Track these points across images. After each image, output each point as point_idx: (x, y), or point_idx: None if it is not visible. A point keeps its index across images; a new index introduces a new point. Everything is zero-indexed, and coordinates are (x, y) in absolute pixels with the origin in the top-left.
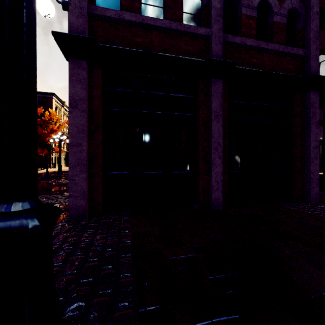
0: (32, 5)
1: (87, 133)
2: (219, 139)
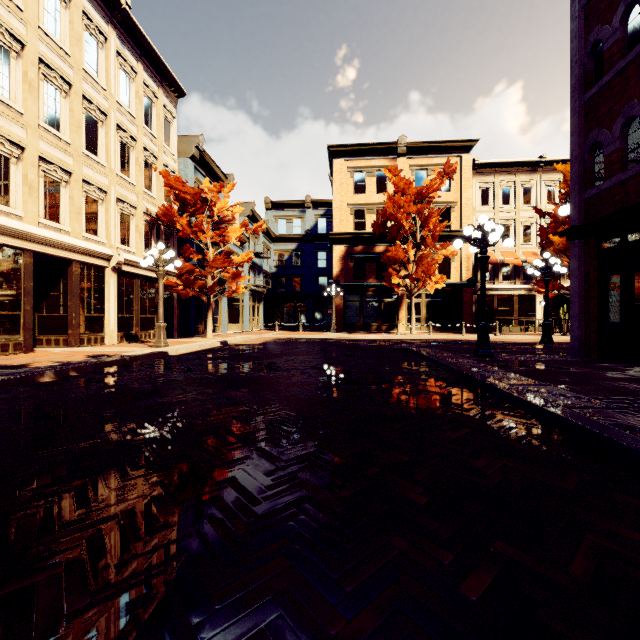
0: (483, 285)
1: (583, 292)
2: None
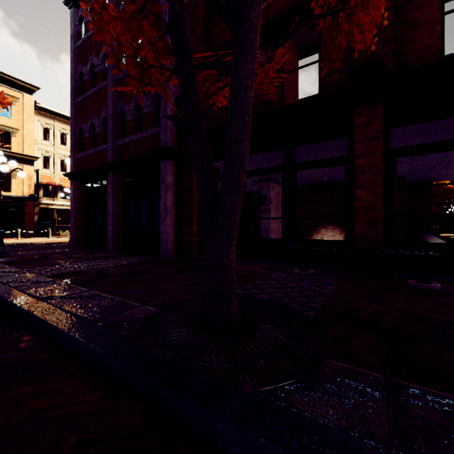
0: None
1: (77, 211)
2: (111, 210)
